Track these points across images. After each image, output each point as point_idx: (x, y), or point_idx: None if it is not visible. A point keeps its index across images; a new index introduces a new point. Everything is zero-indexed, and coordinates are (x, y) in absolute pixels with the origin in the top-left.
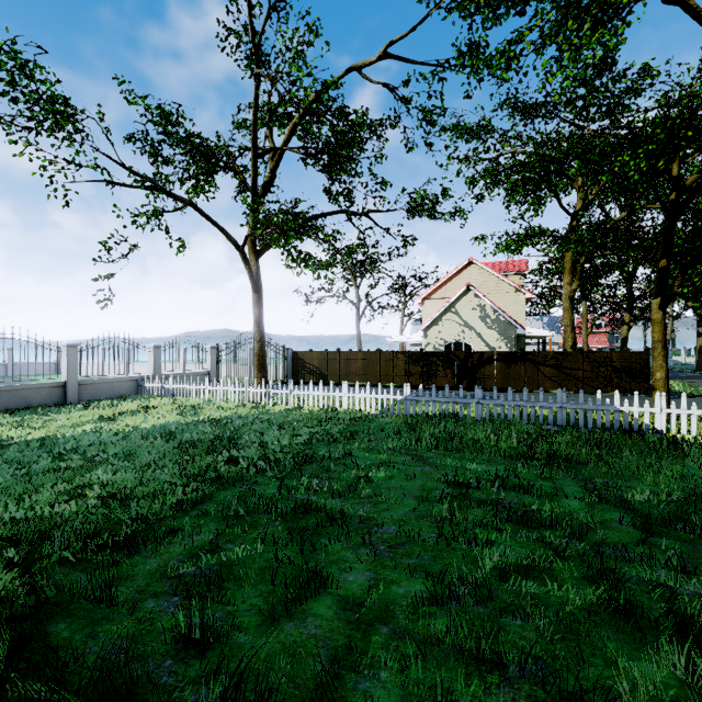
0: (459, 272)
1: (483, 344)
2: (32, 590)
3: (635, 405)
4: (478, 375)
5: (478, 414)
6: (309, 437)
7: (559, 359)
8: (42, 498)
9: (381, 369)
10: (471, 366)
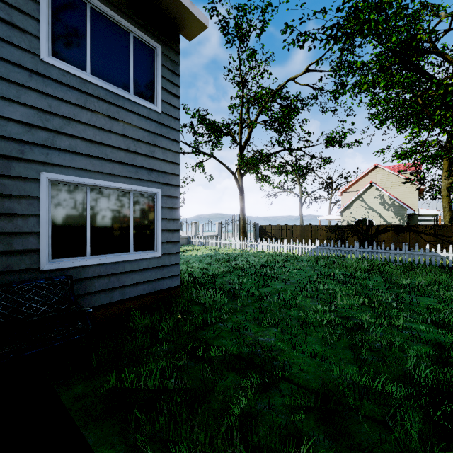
0: (367, 173)
1: (382, 220)
2: (195, 281)
3: (450, 252)
4: (376, 240)
5: (356, 256)
6: (267, 260)
7: (436, 229)
8: (182, 267)
9: (311, 235)
10: (370, 234)
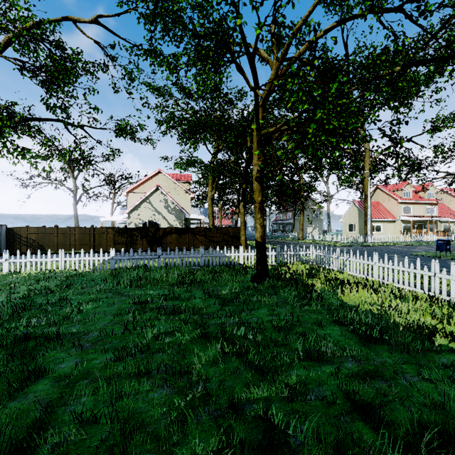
0: (152, 177)
1: (166, 223)
2: None
3: (232, 252)
4: (163, 242)
5: (159, 264)
6: (28, 292)
7: (206, 231)
8: None
9: (94, 240)
10: (159, 237)
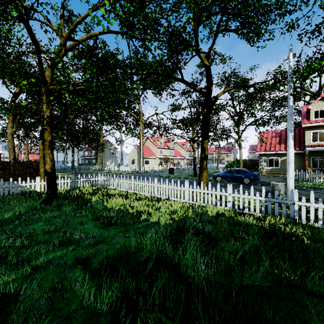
0: None
1: None
2: None
3: (28, 182)
4: None
5: None
6: None
7: (5, 165)
8: None
9: None
10: None
